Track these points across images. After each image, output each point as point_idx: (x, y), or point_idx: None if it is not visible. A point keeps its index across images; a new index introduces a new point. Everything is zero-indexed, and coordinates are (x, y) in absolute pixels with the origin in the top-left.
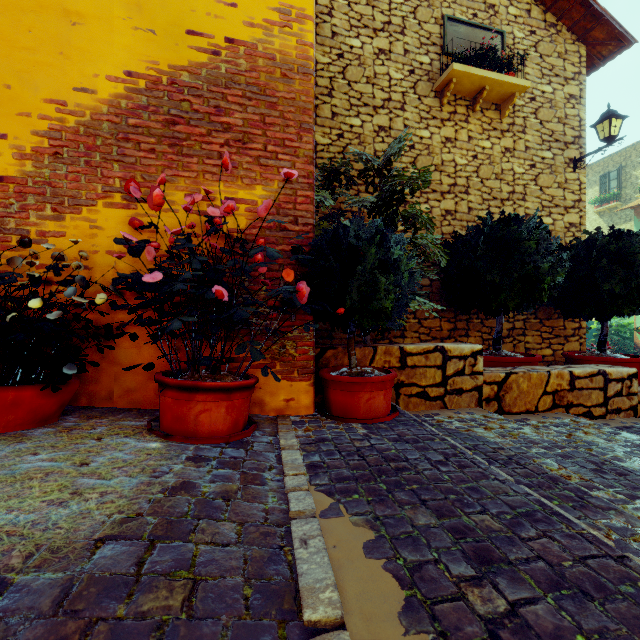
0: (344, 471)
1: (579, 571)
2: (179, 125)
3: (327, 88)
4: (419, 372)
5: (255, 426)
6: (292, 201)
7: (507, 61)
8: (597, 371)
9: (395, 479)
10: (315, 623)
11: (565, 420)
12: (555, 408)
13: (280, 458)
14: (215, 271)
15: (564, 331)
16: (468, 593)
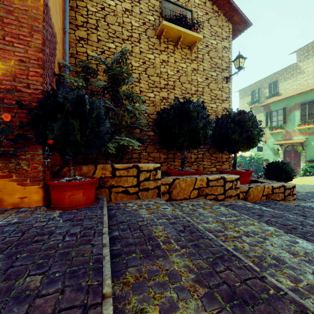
0: None
1: None
2: None
3: (94, 25)
4: (123, 179)
5: None
6: (25, 74)
7: (192, 24)
8: (220, 177)
9: (19, 250)
10: None
11: (200, 202)
12: (199, 196)
13: None
14: None
15: (222, 159)
16: None
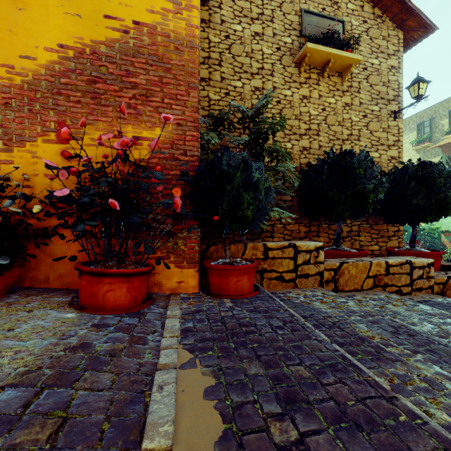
0: (207, 334)
1: (358, 408)
2: (98, 83)
3: (217, 60)
4: (277, 262)
5: (151, 301)
6: (182, 139)
7: (346, 41)
8: (405, 261)
9: (243, 340)
10: (150, 450)
11: (381, 296)
12: (375, 287)
13: (164, 324)
14: (123, 189)
15: (387, 233)
16: (271, 426)
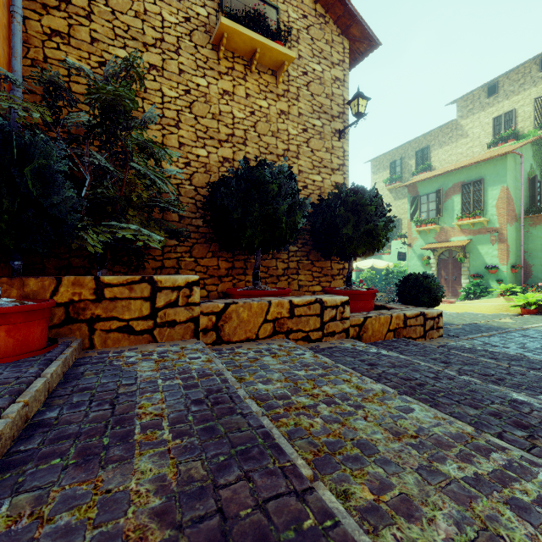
0: None
1: None
2: None
3: (85, 10)
4: (121, 305)
5: None
6: None
7: (277, 31)
8: (315, 299)
9: None
10: None
11: (274, 345)
12: (276, 335)
13: None
14: None
15: (331, 271)
16: None
